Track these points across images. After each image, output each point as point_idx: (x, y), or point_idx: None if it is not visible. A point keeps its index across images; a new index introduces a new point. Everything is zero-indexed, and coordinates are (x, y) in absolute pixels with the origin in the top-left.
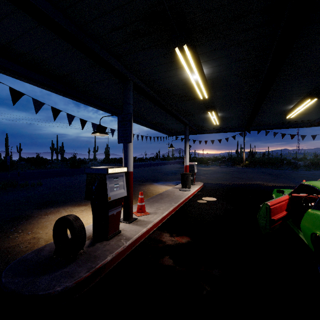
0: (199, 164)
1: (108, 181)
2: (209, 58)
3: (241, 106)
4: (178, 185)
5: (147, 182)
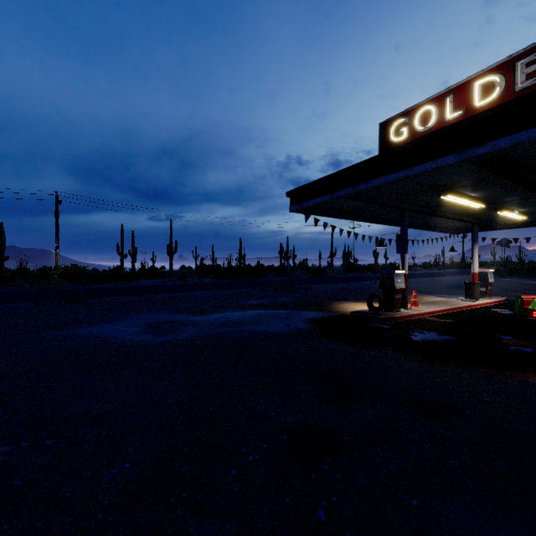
0: (532, 276)
1: (394, 278)
2: (472, 191)
3: None
4: (463, 297)
5: (418, 293)
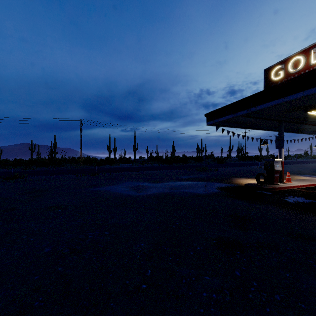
0: None
1: (274, 163)
2: None
3: None
4: None
5: (291, 174)
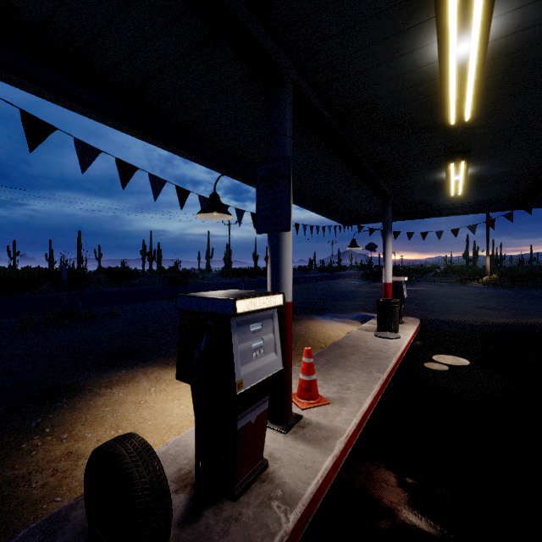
0: None
1: (237, 335)
2: None
3: (540, 144)
4: (368, 323)
5: (302, 314)
